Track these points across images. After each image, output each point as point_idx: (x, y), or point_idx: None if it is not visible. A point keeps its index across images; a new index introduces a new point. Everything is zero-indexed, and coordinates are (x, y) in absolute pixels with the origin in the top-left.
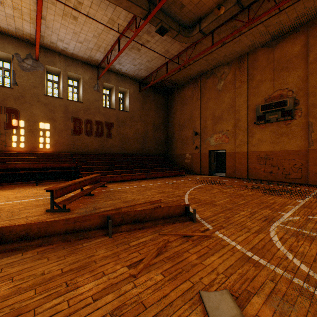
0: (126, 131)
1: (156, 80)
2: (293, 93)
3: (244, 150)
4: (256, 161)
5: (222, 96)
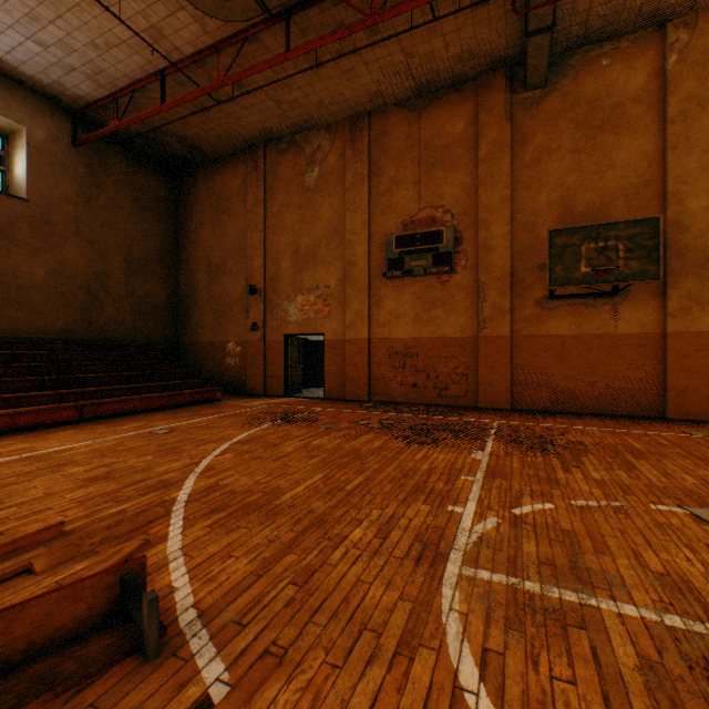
0: (13, 261)
1: (130, 120)
2: (454, 218)
3: (363, 336)
4: (388, 361)
5: (316, 203)
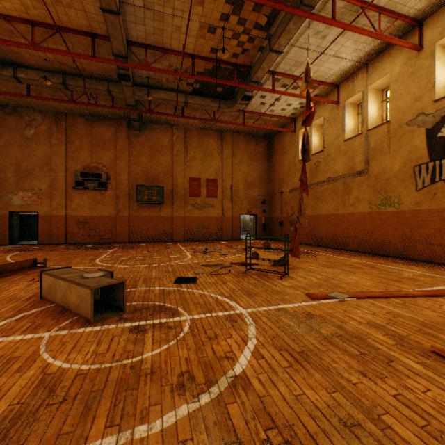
0: None
1: None
2: (107, 169)
3: (63, 214)
4: (76, 225)
5: (33, 146)
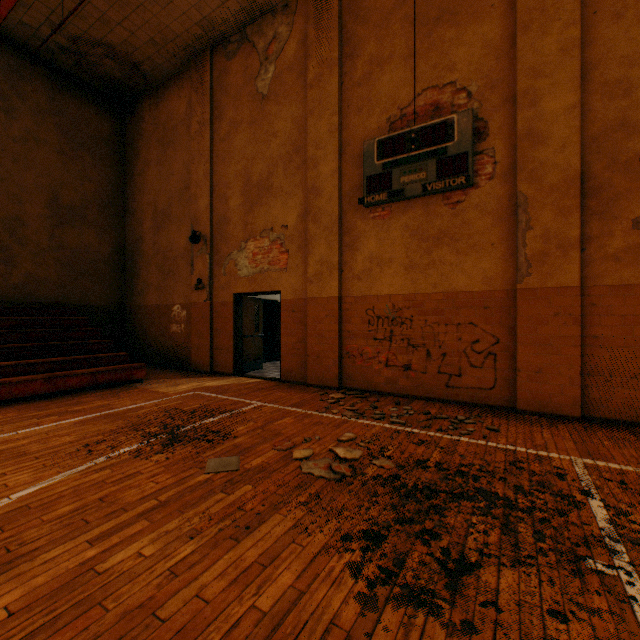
0: None
1: None
2: (471, 97)
3: (331, 293)
4: (366, 330)
5: (270, 114)
